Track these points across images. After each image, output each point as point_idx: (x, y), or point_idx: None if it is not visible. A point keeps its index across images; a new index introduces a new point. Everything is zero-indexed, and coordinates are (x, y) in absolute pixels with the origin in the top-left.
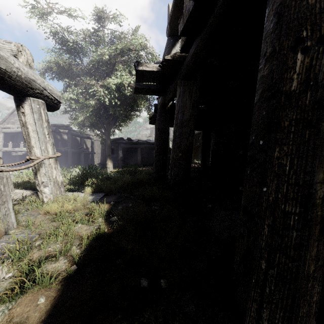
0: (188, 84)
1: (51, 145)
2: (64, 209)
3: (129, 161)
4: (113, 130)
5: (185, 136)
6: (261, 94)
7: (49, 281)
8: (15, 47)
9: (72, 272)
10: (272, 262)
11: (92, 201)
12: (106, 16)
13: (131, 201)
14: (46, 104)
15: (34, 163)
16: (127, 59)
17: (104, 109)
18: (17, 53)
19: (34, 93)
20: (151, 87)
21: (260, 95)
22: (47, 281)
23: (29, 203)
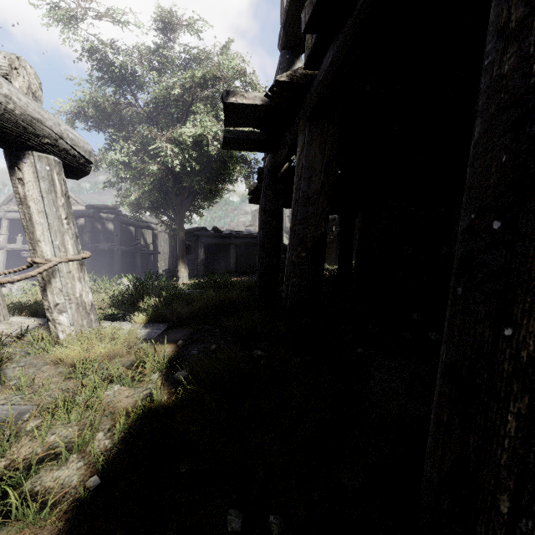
0: (318, 128)
1: (72, 237)
2: (90, 355)
3: (217, 266)
4: (189, 214)
5: (313, 222)
6: (496, 116)
7: (39, 515)
8: (5, 60)
9: (90, 489)
10: (529, 502)
11: (145, 339)
12: (176, 23)
13: (215, 338)
14: (64, 164)
15: (39, 271)
16: (212, 95)
17: (173, 178)
18: (10, 71)
19: (41, 144)
20: (251, 136)
21: (491, 121)
22: (34, 514)
23: (32, 342)
